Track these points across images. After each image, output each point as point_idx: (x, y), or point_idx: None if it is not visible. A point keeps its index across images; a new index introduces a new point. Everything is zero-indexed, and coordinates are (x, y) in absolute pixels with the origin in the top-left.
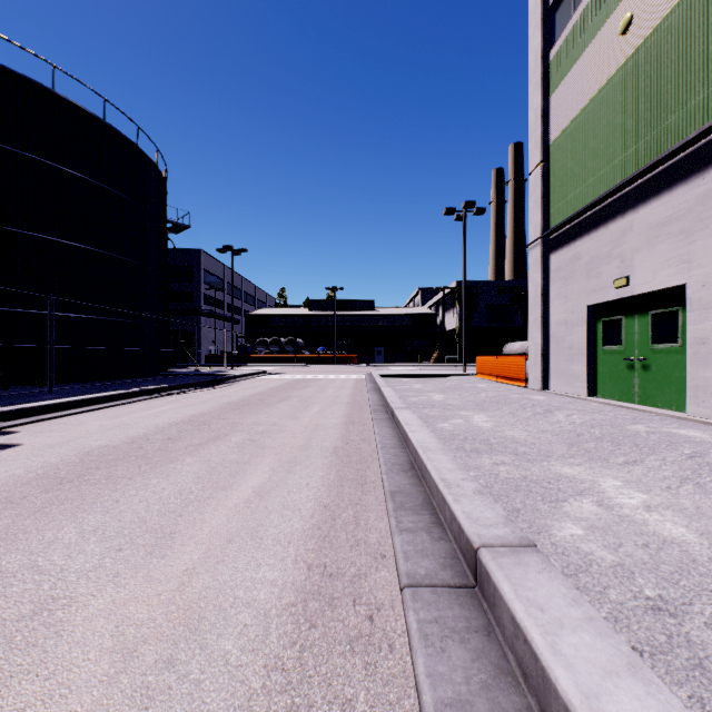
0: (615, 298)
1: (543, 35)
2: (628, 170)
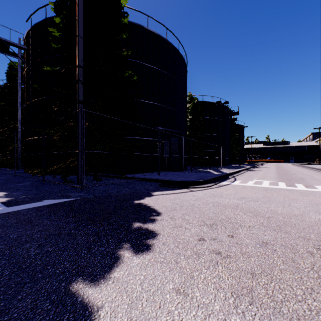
0: None
1: None
2: None
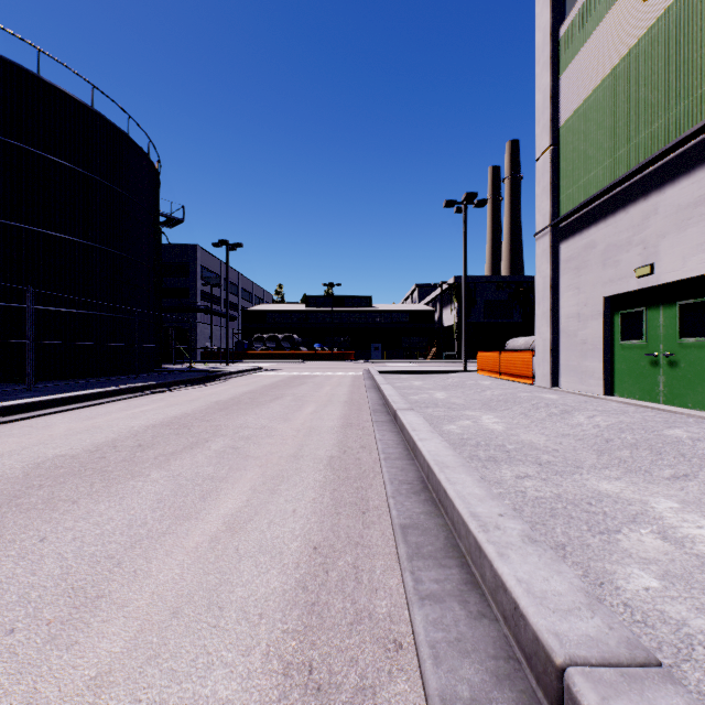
0: (637, 288)
1: (552, 10)
2: (652, 148)
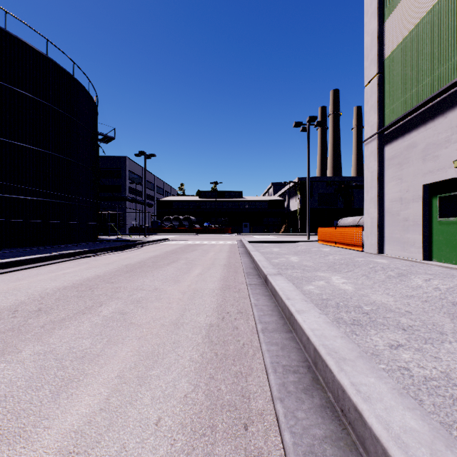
0: (455, 176)
1: None
2: None
